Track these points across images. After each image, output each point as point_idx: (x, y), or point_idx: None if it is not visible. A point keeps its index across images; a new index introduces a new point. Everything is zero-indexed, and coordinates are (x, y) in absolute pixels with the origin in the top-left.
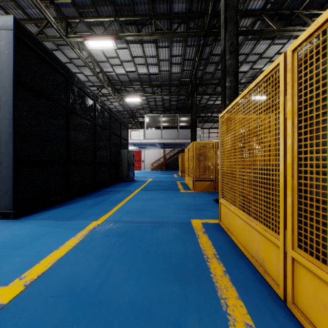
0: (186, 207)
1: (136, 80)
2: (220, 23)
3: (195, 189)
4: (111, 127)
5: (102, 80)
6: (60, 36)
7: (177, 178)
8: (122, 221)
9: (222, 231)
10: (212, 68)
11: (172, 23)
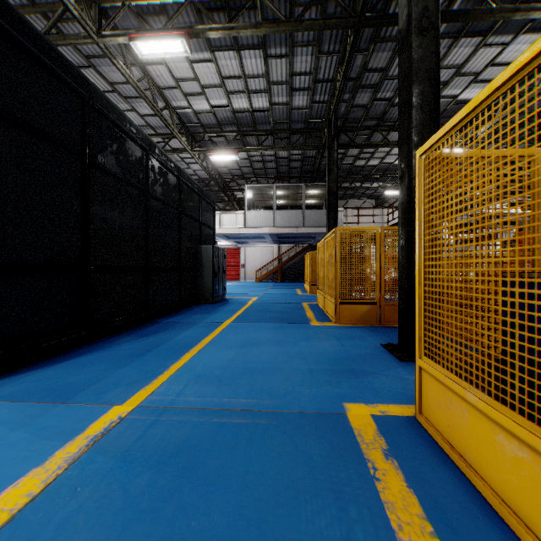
0: (327, 366)
1: (230, 122)
2: (385, 3)
3: (340, 321)
4: (182, 203)
5: (169, 122)
6: (87, 33)
7: (303, 296)
8: (179, 408)
9: (435, 449)
10: (367, 97)
11: (295, 6)
